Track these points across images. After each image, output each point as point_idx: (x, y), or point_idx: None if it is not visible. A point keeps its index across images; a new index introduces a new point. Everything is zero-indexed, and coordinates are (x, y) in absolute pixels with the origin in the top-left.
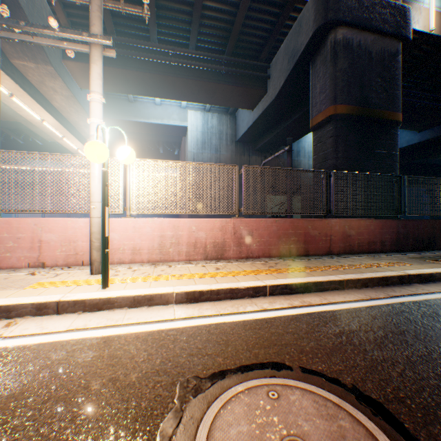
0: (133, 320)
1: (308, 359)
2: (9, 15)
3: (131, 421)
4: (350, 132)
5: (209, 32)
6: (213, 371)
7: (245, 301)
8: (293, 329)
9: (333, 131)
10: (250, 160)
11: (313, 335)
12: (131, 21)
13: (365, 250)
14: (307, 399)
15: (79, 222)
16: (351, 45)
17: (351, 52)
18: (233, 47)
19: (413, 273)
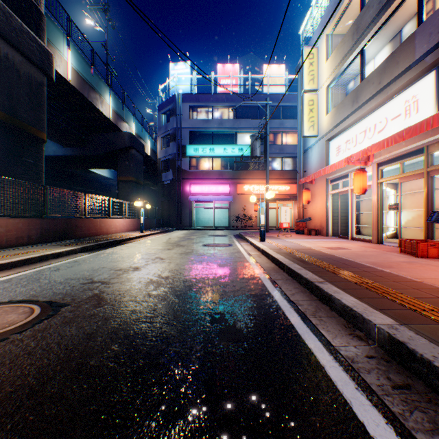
0: None
1: None
2: None
3: None
4: None
5: None
6: None
7: None
8: None
9: None
10: None
11: None
12: None
13: (15, 244)
14: None
15: None
16: (0, 52)
17: (0, 60)
18: None
19: (51, 253)
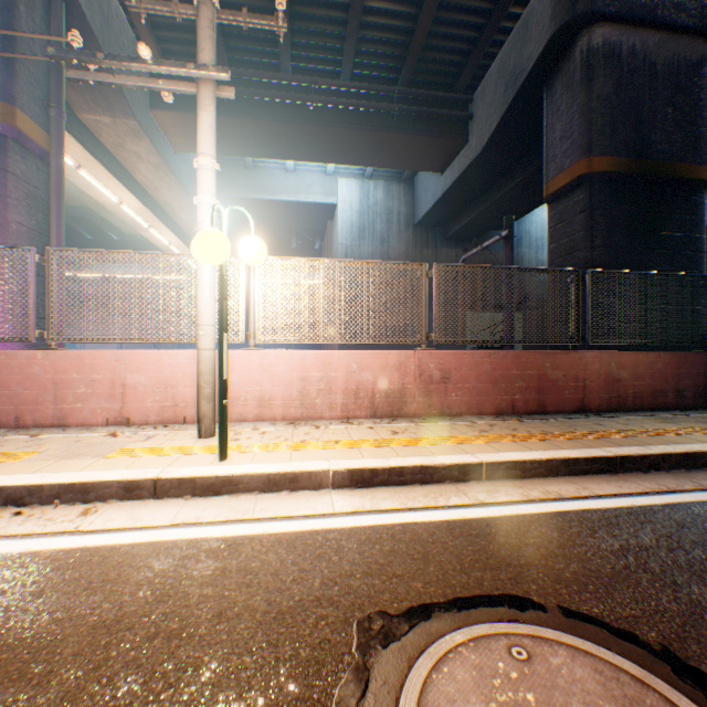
0: (269, 512)
1: (571, 593)
2: (81, 45)
3: (288, 680)
4: (616, 203)
5: (372, 50)
6: (409, 605)
7: (446, 488)
8: (537, 538)
9: (586, 203)
10: (437, 255)
11: (573, 551)
12: (252, 41)
13: (647, 405)
14: (582, 665)
15: (180, 356)
16: (618, 53)
17: (618, 66)
18: (411, 71)
19: None
